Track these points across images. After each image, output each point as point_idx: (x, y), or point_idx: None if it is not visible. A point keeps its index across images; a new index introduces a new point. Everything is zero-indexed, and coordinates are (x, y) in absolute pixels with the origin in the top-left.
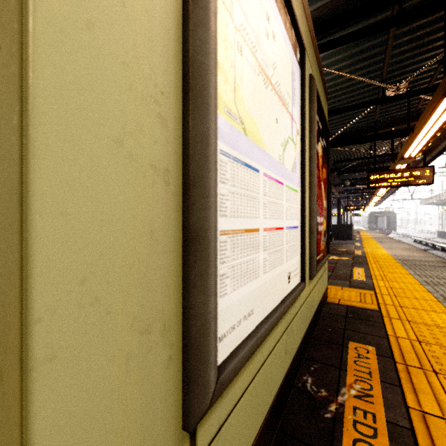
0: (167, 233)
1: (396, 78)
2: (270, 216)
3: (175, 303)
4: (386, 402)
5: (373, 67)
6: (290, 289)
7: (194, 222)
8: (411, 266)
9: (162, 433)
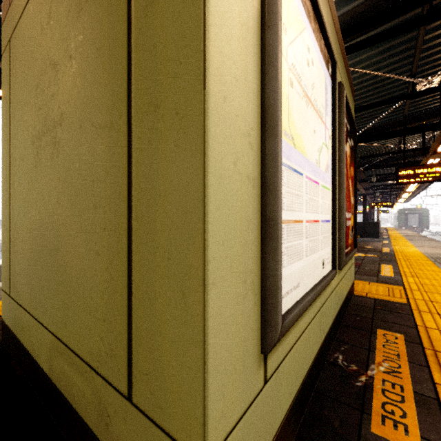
0: (253, 220)
1: (427, 71)
2: (309, 210)
3: (257, 267)
4: (413, 378)
5: (402, 62)
6: (324, 274)
7: (269, 213)
8: None
9: (251, 350)
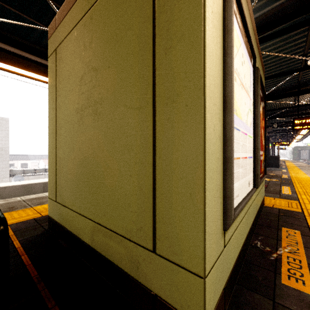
0: (220, 158)
1: None
2: (243, 151)
3: (221, 183)
4: (307, 256)
5: (297, 46)
6: (249, 190)
7: (228, 154)
8: None
9: (219, 227)
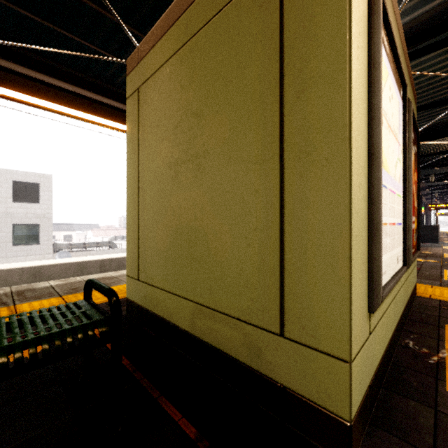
0: (365, 223)
1: None
2: (390, 215)
3: (366, 254)
4: None
5: None
6: (398, 269)
7: (375, 218)
8: None
9: (364, 308)
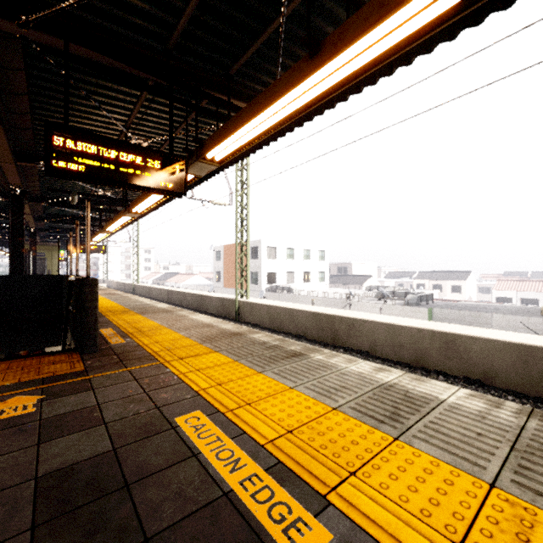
0: None
1: None
2: None
3: None
4: None
5: None
6: None
7: None
8: None
9: None
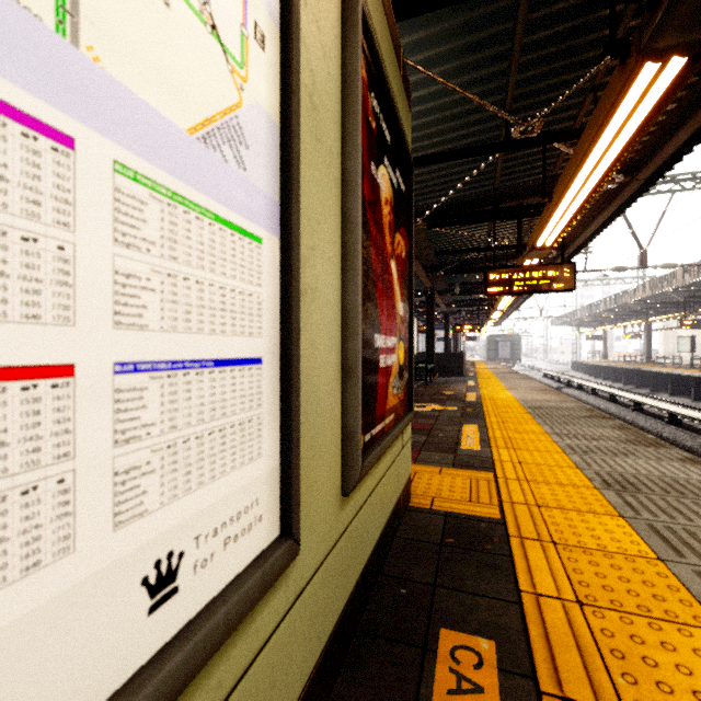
0: None
1: (526, 112)
2: None
3: None
4: None
5: (492, 83)
6: (188, 615)
7: None
8: (546, 418)
9: None
